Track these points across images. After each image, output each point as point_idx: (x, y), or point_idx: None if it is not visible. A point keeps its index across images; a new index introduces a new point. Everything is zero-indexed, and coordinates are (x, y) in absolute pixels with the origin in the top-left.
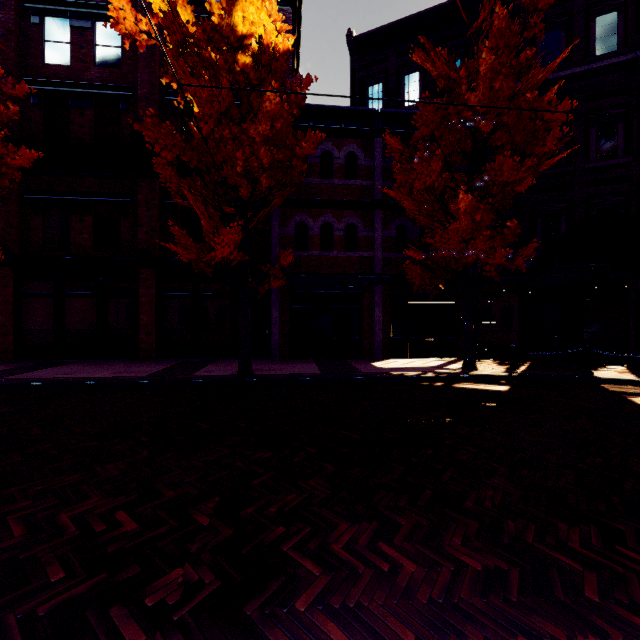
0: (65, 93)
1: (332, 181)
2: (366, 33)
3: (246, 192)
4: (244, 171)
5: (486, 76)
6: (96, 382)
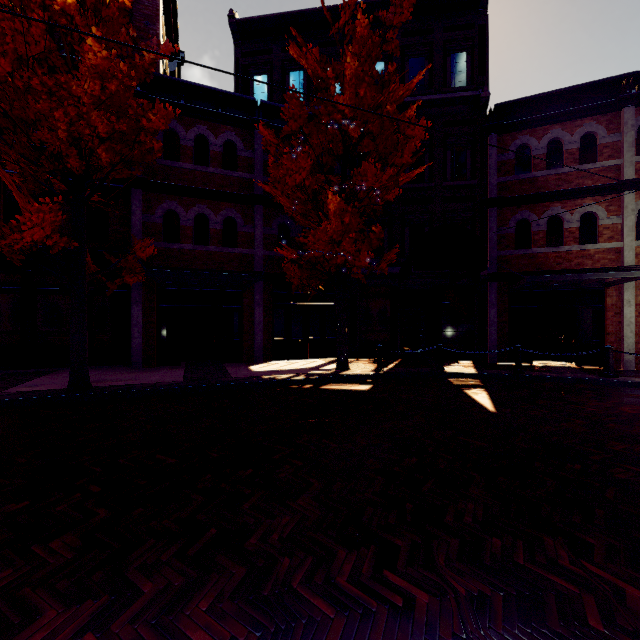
0: None
1: (207, 169)
2: (249, 18)
3: (78, 164)
4: (72, 137)
5: (352, 81)
6: None
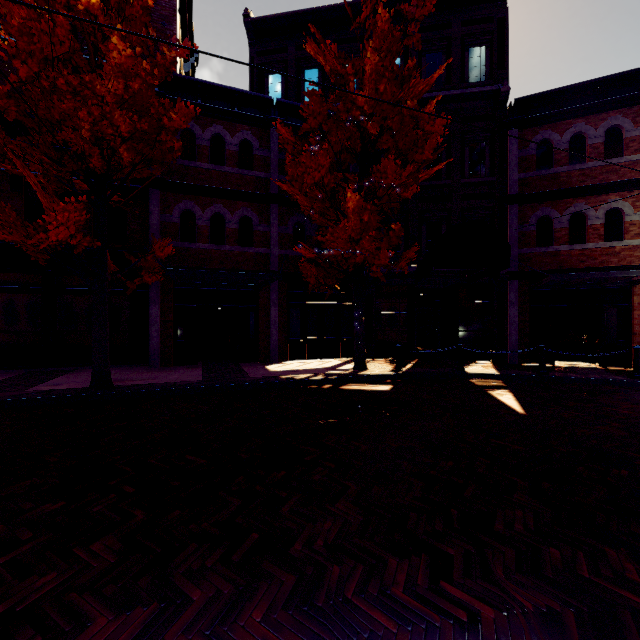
0: None
1: (224, 168)
2: (264, 17)
3: (100, 164)
4: (95, 137)
5: (371, 77)
6: None
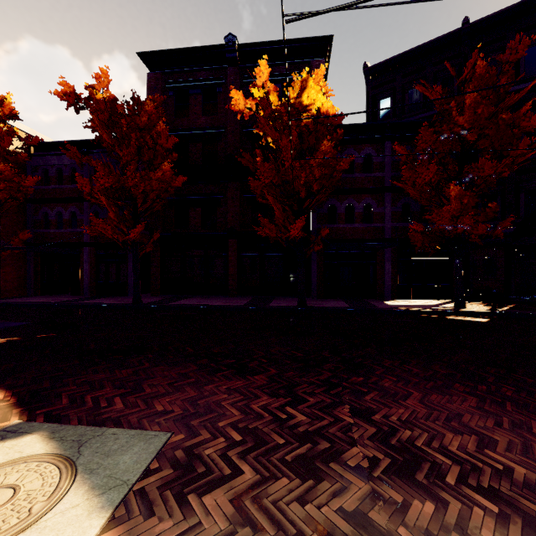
0: (186, 135)
1: (354, 175)
2: (378, 64)
3: (304, 194)
4: (304, 182)
5: (470, 105)
6: (221, 307)
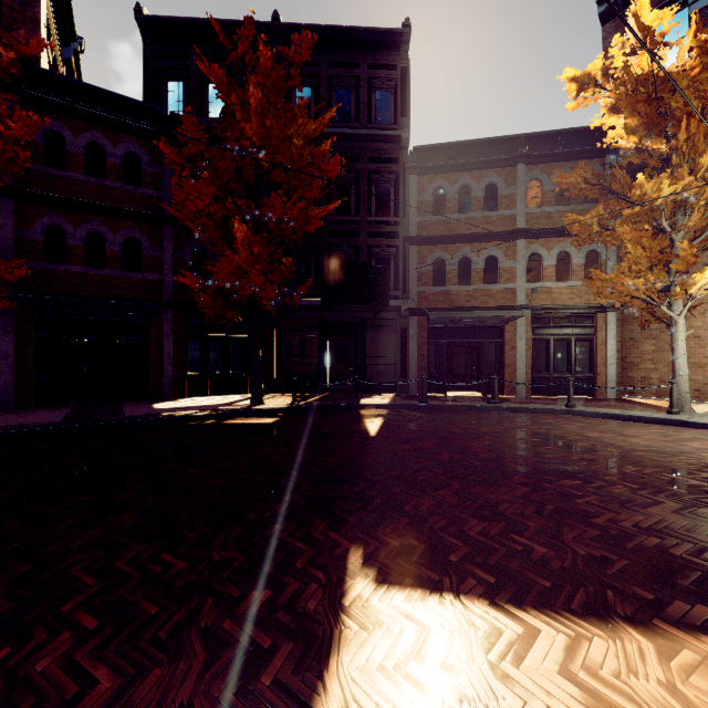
0: None
1: (103, 182)
2: (160, 17)
3: None
4: None
5: (257, 110)
6: None
